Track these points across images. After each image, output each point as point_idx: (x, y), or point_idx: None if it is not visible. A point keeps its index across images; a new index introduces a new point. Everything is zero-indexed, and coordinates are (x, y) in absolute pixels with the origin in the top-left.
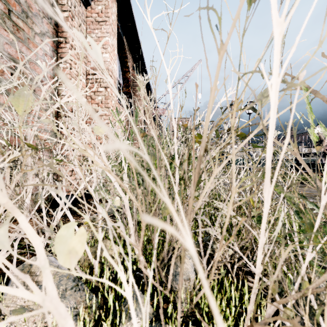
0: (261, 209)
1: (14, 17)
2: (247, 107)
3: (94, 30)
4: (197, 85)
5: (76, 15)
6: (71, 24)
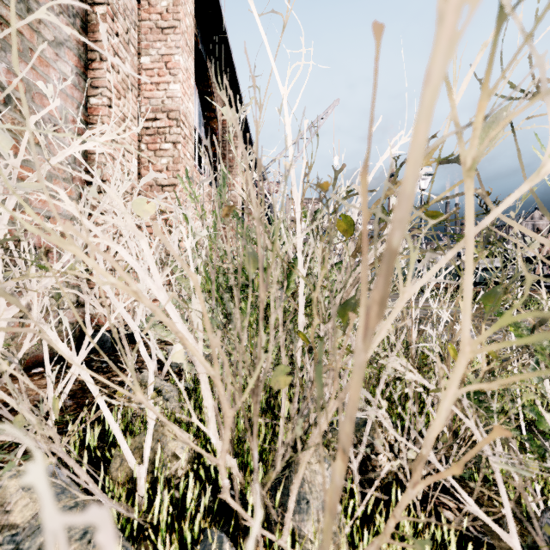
0: (476, 368)
1: (2, 8)
2: (536, 97)
3: (155, 44)
4: (380, 27)
5: (121, 12)
6: (111, 27)
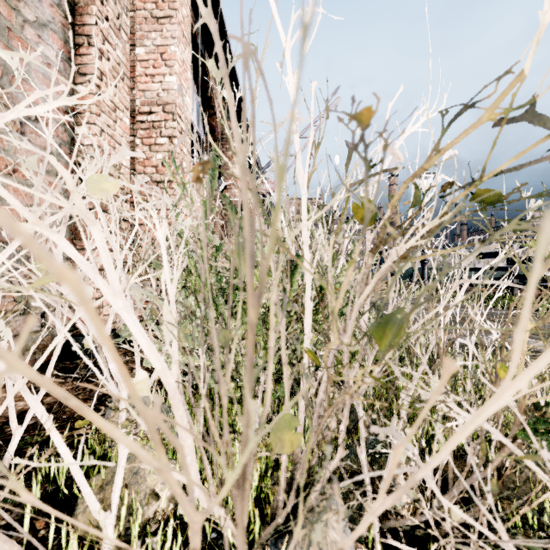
0: (543, 398)
1: None
2: None
3: (150, 34)
4: None
5: None
6: (100, 10)
